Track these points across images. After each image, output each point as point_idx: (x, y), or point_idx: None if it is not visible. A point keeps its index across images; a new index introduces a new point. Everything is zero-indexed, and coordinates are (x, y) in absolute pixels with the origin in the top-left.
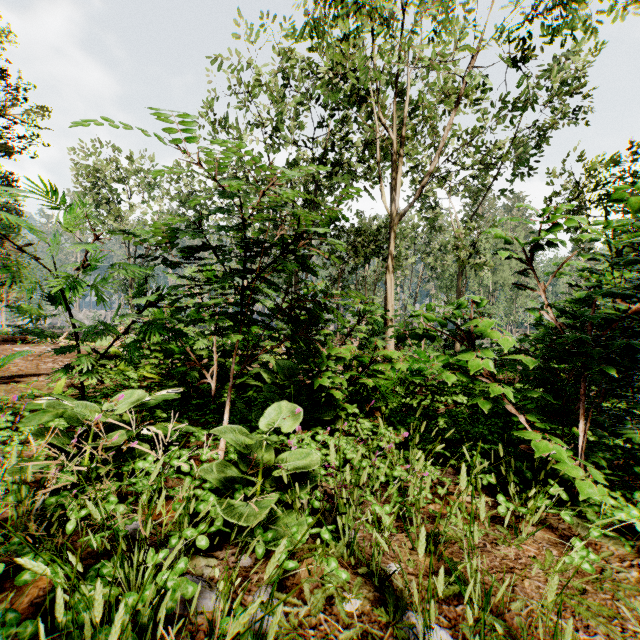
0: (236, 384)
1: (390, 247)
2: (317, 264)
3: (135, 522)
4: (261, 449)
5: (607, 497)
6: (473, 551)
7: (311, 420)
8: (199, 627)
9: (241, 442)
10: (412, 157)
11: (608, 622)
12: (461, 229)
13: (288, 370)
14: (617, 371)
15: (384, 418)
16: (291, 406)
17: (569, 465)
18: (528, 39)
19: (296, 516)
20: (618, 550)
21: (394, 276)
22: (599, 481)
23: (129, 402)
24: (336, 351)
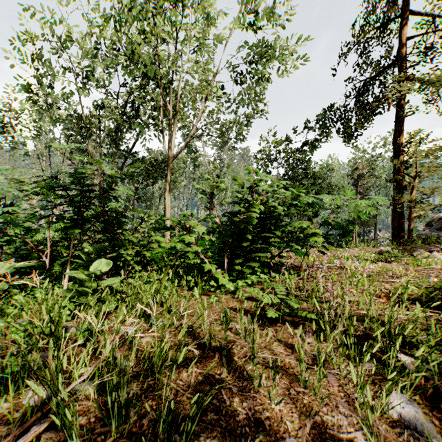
0: (61, 262)
1: (167, 176)
2: (118, 197)
3: (22, 319)
4: (89, 282)
5: (228, 283)
6: (179, 304)
7: (114, 274)
8: (71, 334)
9: (80, 278)
10: (183, 119)
11: (211, 309)
12: (211, 167)
13: (100, 249)
14: (234, 240)
15: (156, 273)
16: (105, 261)
17: (218, 274)
18: (239, 74)
19: (109, 302)
20: (227, 297)
21: (172, 193)
22: (226, 278)
23: (5, 267)
24: (128, 237)
